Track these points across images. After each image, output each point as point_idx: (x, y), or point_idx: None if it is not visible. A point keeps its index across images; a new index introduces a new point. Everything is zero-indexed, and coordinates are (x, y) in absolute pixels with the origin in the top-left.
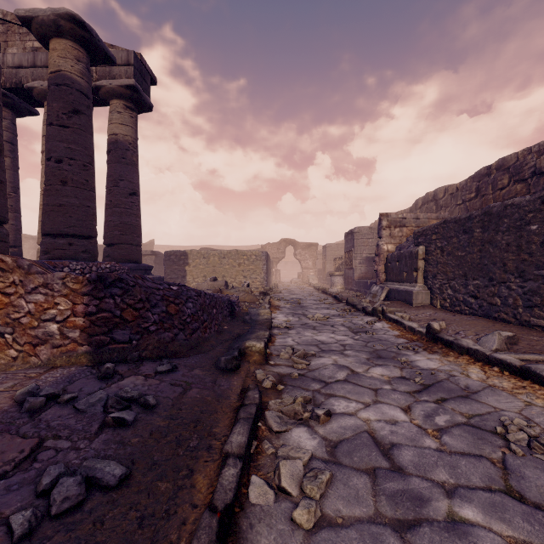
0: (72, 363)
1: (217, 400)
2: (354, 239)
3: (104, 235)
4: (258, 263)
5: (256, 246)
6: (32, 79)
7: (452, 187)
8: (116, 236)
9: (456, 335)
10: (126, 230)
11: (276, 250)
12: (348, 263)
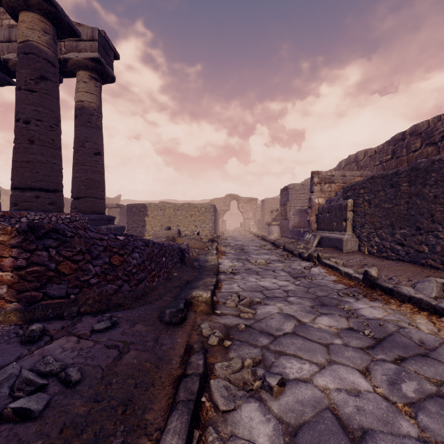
0: (0, 321)
1: (156, 366)
2: (288, 194)
3: (71, 189)
4: (207, 214)
5: (206, 200)
6: (8, 52)
7: (371, 150)
8: (82, 191)
9: (389, 280)
10: (91, 185)
11: (223, 203)
12: (284, 215)
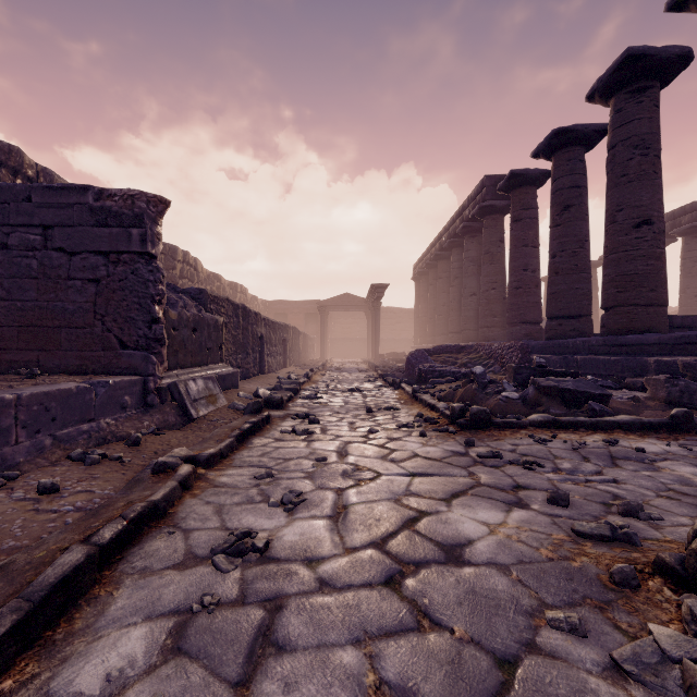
0: None
1: None
2: None
3: None
4: None
5: None
6: None
7: None
8: None
9: None
10: None
11: None
12: None
